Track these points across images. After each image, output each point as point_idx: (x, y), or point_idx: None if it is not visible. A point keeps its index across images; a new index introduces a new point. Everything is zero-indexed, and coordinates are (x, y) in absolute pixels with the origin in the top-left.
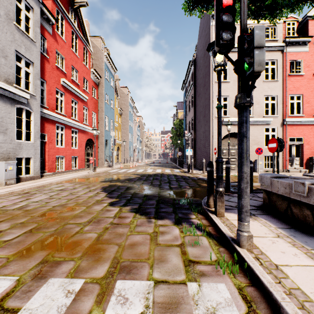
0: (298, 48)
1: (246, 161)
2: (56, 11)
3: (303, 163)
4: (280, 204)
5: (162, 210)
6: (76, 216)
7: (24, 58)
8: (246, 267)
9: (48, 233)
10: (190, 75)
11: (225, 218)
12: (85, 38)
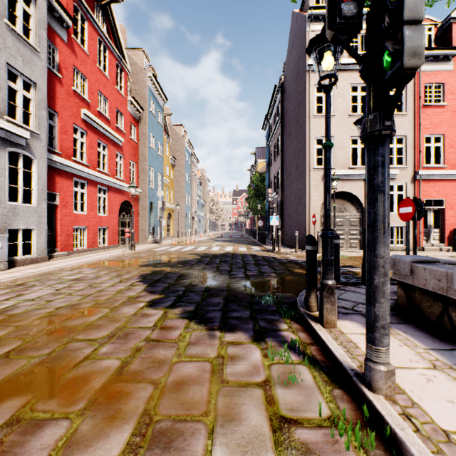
0: (437, 66)
1: (383, 236)
2: (75, 9)
3: (445, 237)
4: (428, 307)
5: (232, 315)
6: (90, 325)
7: (22, 75)
8: (388, 434)
9: (35, 360)
10: (276, 107)
11: (338, 330)
12: (118, 50)
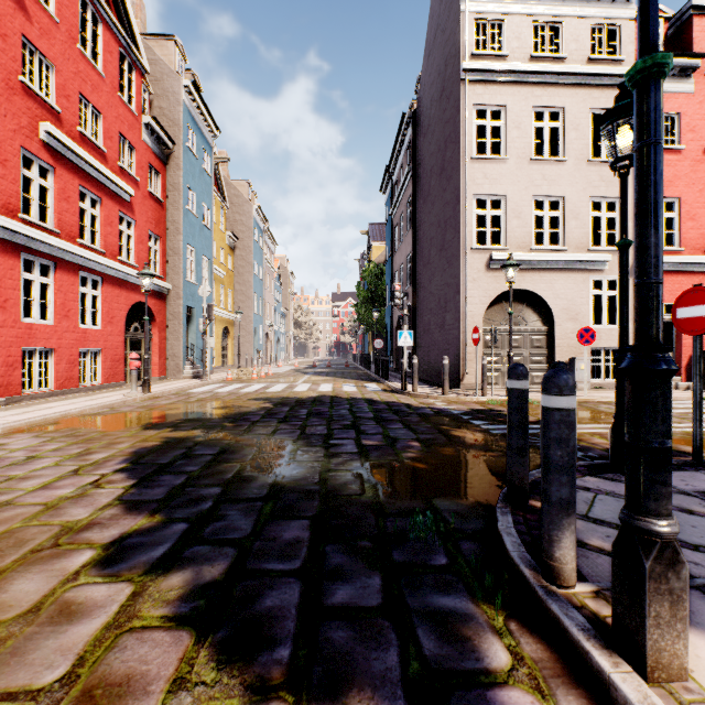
0: (669, 84)
1: None
2: None
3: (682, 366)
4: None
5: (334, 598)
6: None
7: None
8: None
9: None
10: (404, 153)
11: None
12: (125, 28)
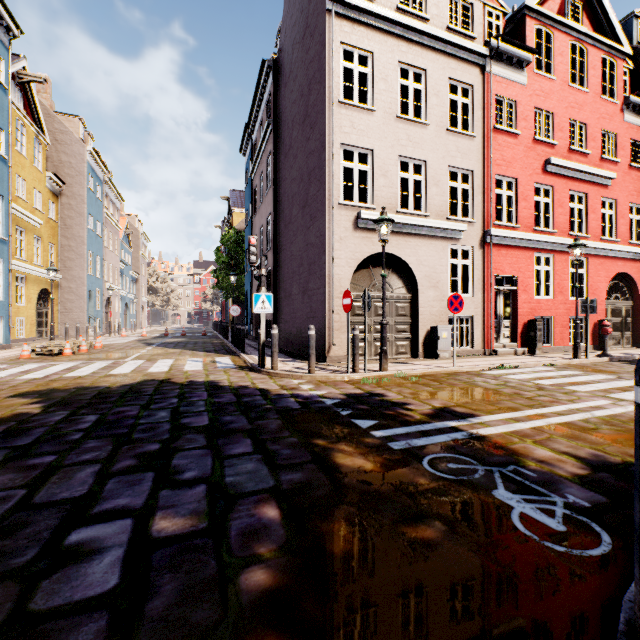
0: (509, 72)
1: None
2: None
3: (518, 333)
4: None
5: None
6: None
7: None
8: None
9: None
10: (264, 107)
11: None
12: None
